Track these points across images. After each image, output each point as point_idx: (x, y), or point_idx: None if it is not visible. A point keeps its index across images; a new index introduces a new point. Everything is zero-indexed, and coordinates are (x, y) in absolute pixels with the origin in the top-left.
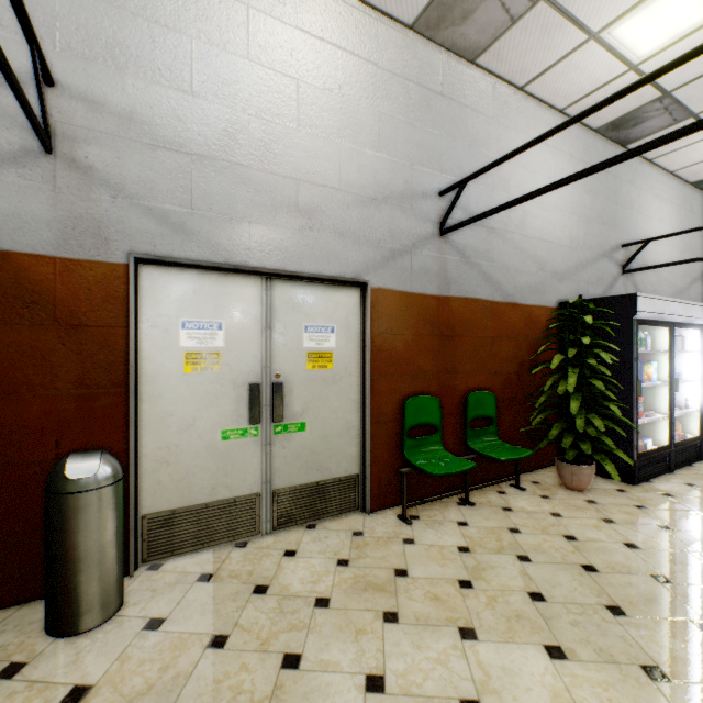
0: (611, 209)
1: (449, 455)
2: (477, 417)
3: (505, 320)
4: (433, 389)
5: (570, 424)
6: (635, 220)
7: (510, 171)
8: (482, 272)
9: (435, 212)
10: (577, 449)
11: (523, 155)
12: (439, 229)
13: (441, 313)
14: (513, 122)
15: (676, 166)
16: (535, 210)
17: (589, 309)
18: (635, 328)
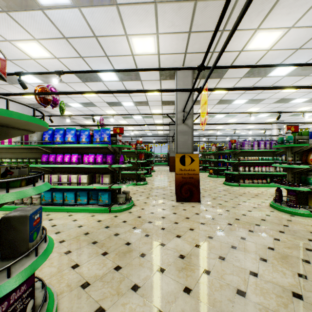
0: None
1: None
2: None
3: None
4: None
5: None
6: None
7: None
8: None
9: None
10: None
11: None
12: None
13: None
14: None
15: (55, 114)
16: None
17: None
18: None
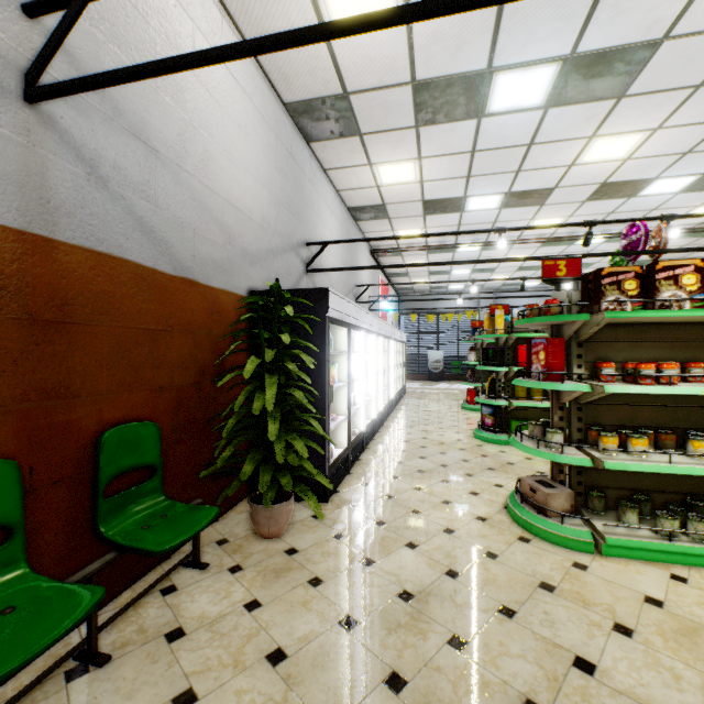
0: (298, 201)
1: (43, 584)
2: (124, 472)
3: (179, 304)
4: (3, 439)
5: (268, 452)
6: (315, 222)
7: (186, 79)
8: (137, 216)
9: (11, 40)
10: (276, 485)
11: (206, 69)
12: (25, 84)
13: (29, 270)
14: (191, 8)
15: (341, 185)
16: (222, 158)
17: (288, 298)
18: (328, 327)
